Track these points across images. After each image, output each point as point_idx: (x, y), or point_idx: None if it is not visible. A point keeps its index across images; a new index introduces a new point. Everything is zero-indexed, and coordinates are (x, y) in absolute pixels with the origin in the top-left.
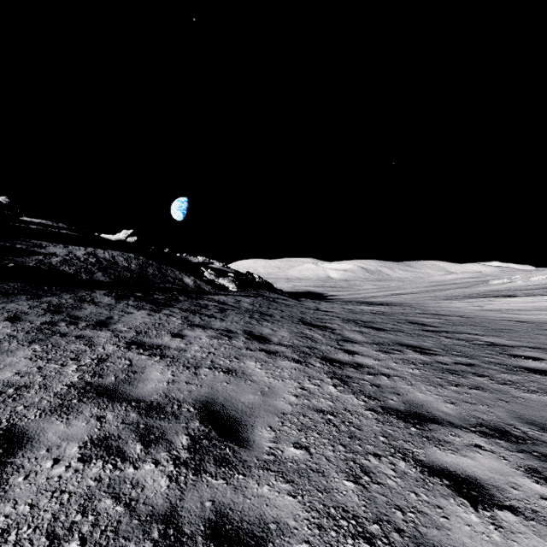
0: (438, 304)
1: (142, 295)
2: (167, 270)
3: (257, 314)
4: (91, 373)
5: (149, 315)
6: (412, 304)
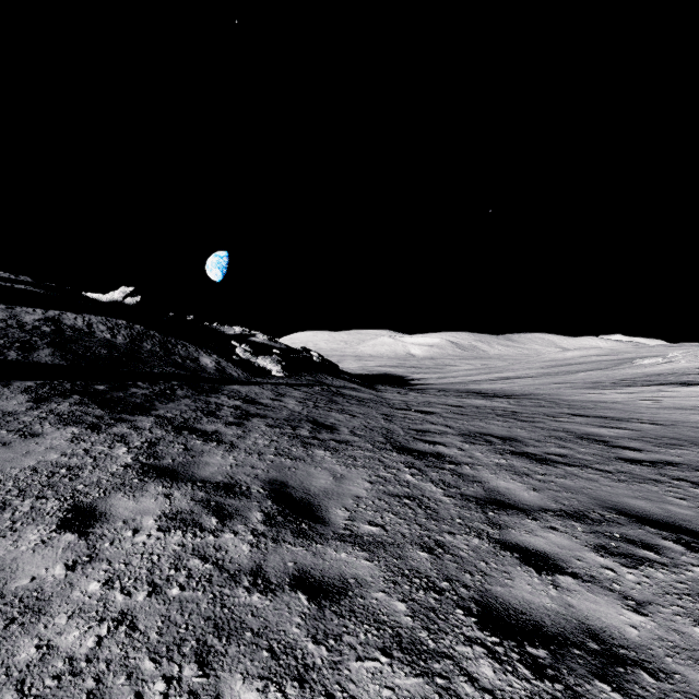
0: (583, 396)
1: (105, 389)
2: (177, 345)
3: (307, 425)
4: None
5: (70, 441)
6: (544, 396)
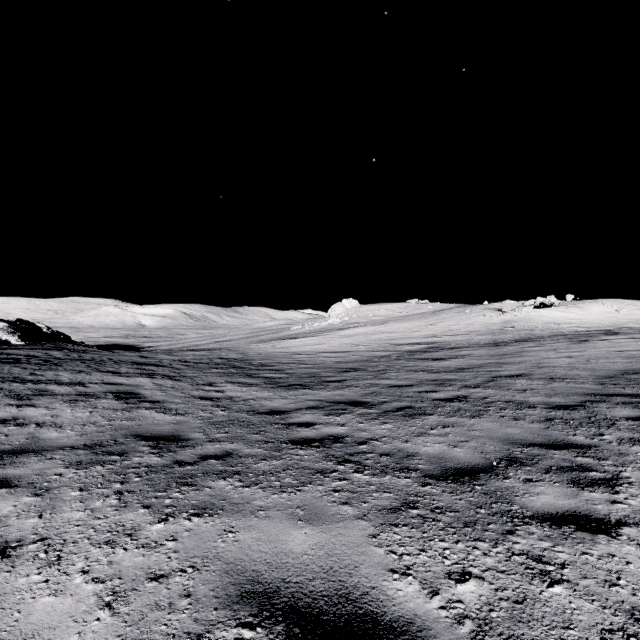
0: (248, 347)
1: None
2: None
3: (87, 361)
4: (8, 392)
5: None
6: (229, 348)
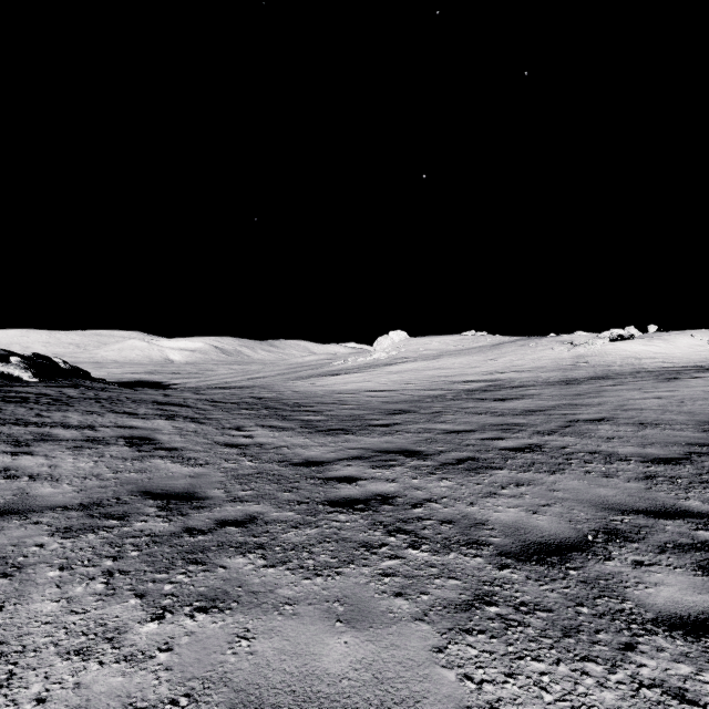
0: (284, 384)
1: None
2: None
3: (103, 400)
4: (5, 437)
5: None
6: (263, 386)
